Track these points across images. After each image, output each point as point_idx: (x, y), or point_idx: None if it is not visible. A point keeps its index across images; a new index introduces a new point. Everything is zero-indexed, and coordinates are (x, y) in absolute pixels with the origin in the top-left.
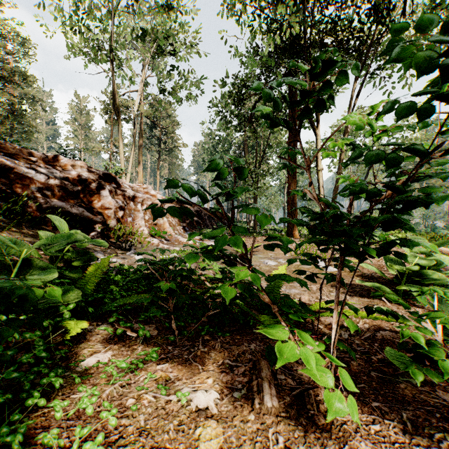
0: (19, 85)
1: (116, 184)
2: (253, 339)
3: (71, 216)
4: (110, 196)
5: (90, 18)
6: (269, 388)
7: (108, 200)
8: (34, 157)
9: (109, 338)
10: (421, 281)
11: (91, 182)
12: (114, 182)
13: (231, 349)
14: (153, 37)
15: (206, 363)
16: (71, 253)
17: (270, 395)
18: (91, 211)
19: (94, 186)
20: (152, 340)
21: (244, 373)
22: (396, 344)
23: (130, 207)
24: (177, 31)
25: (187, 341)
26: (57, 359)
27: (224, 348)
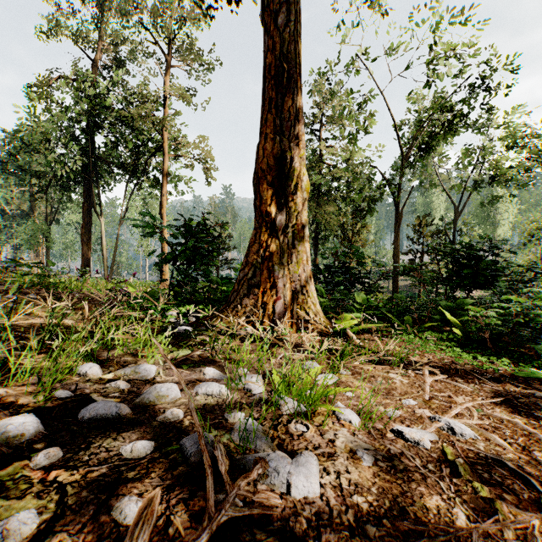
0: None
1: None
2: None
3: None
4: None
5: None
6: None
7: None
8: None
9: None
10: None
11: None
12: None
13: None
14: None
15: None
16: None
17: None
18: None
19: None
20: None
21: None
22: None
23: None
24: None
25: None
26: None
27: None
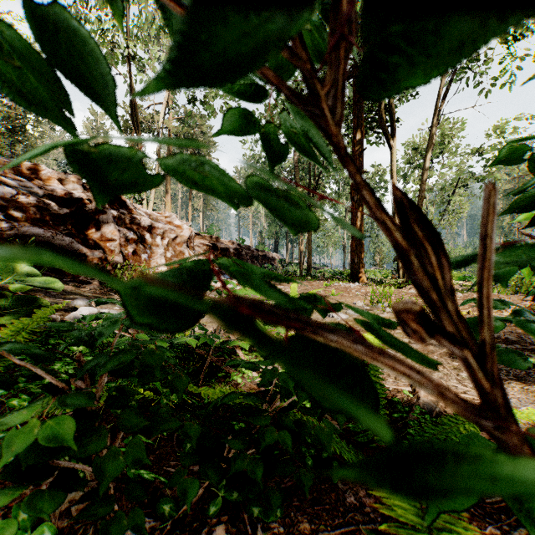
0: None
1: (127, 210)
2: None
3: (54, 249)
4: (113, 223)
5: (100, 4)
6: None
7: (110, 229)
8: None
9: None
10: None
11: (86, 203)
12: (124, 206)
13: None
14: None
15: None
16: None
17: None
18: (86, 243)
19: (90, 208)
20: None
21: None
22: None
23: (145, 240)
24: None
25: None
26: None
27: None
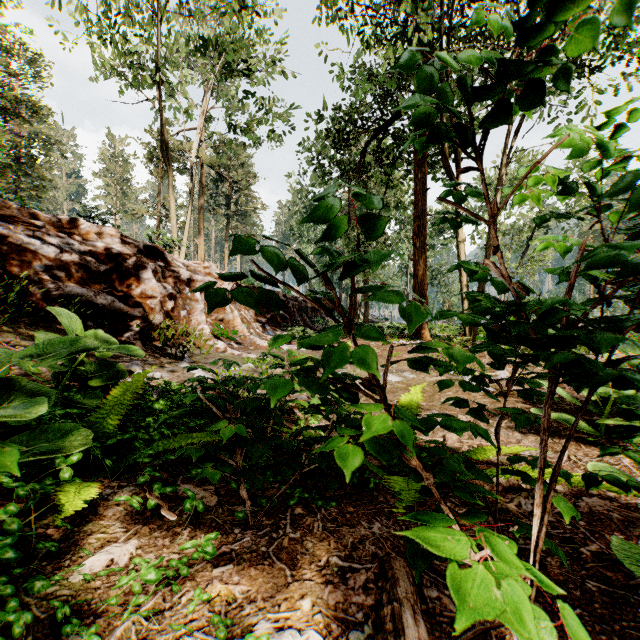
0: (27, 121)
1: (164, 262)
2: (376, 514)
3: (96, 308)
4: (154, 279)
5: (127, 22)
6: (415, 623)
7: (151, 285)
8: (39, 221)
9: (137, 512)
10: (637, 411)
11: (126, 258)
12: (161, 258)
13: (340, 532)
14: (219, 49)
15: (299, 564)
16: (85, 367)
17: (418, 639)
18: (126, 301)
19: (130, 264)
20: (208, 516)
21: (366, 586)
22: (614, 523)
23: (184, 295)
24: (254, 41)
25: (266, 517)
26: (39, 558)
27: (328, 531)
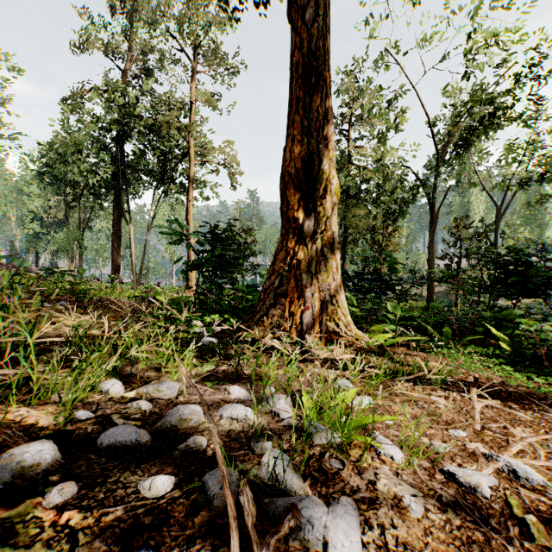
0: None
1: None
2: None
3: None
4: None
5: None
6: None
7: None
8: None
9: None
10: None
11: None
12: None
13: None
14: None
15: None
16: None
17: None
18: None
19: None
20: None
21: None
22: None
23: None
24: None
25: None
26: None
27: None
